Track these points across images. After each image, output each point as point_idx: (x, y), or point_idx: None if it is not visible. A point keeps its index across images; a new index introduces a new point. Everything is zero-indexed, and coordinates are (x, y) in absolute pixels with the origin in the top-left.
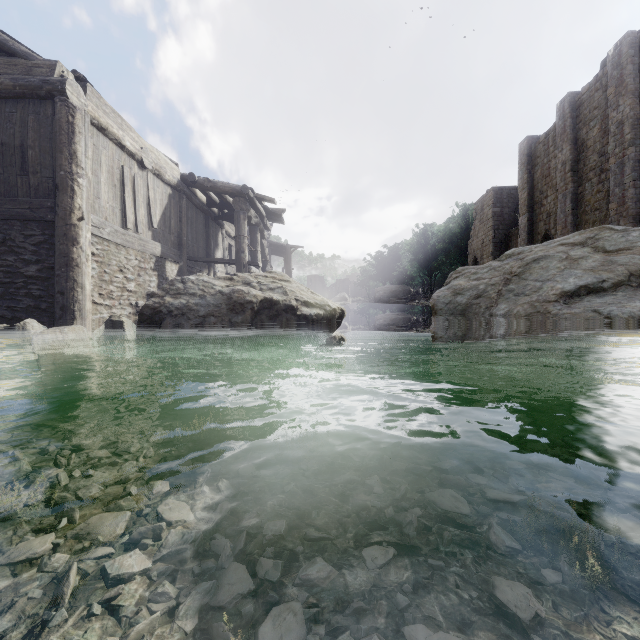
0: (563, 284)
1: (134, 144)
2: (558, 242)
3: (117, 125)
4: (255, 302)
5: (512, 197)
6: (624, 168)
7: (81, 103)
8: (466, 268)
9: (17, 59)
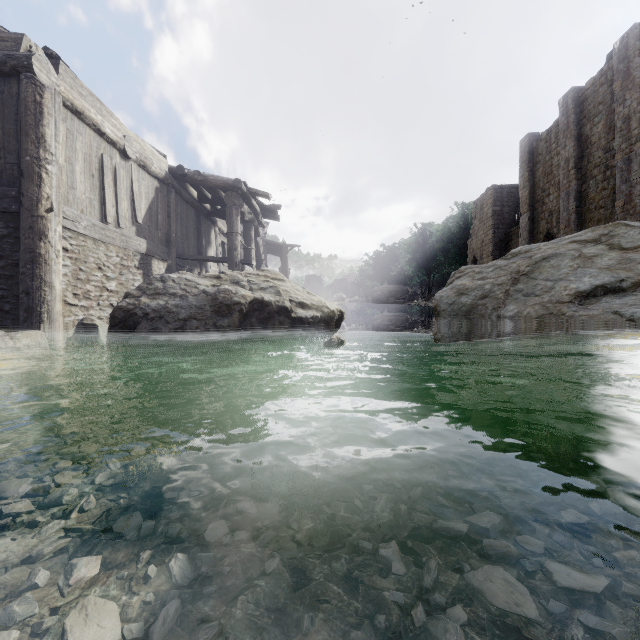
0: (577, 284)
1: (115, 131)
2: (569, 239)
3: (95, 109)
4: (244, 303)
5: (512, 196)
6: (631, 164)
7: (51, 82)
8: (469, 267)
9: None
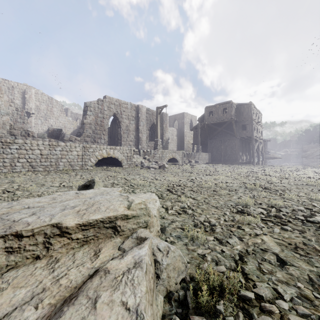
0: (317, 154)
1: None
2: None
3: None
4: (273, 157)
5: None
6: None
7: None
8: (311, 149)
9: None
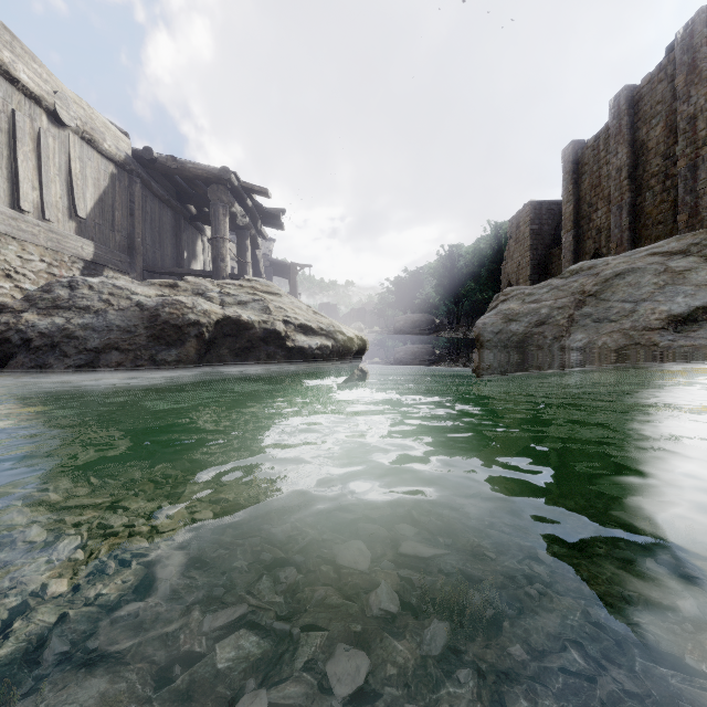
0: (669, 305)
1: (38, 81)
2: (646, 251)
3: (1, 42)
4: (205, 324)
5: (552, 213)
6: (697, 171)
7: None
8: (516, 288)
9: None
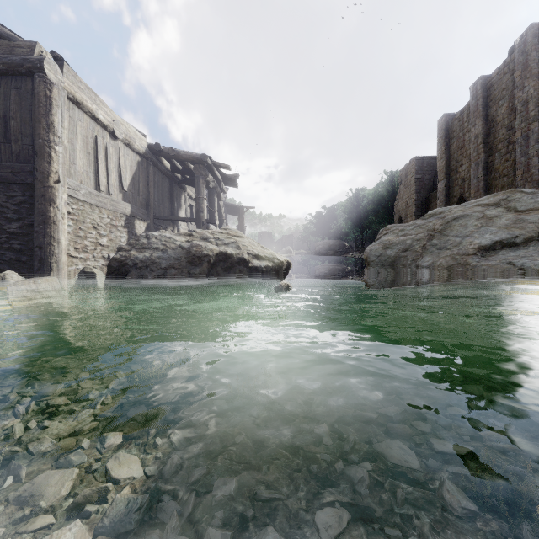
0: (480, 239)
1: (106, 117)
2: (475, 203)
3: (91, 100)
4: (211, 255)
5: (432, 165)
6: (529, 140)
7: (58, 79)
8: (394, 226)
9: (1, 40)
